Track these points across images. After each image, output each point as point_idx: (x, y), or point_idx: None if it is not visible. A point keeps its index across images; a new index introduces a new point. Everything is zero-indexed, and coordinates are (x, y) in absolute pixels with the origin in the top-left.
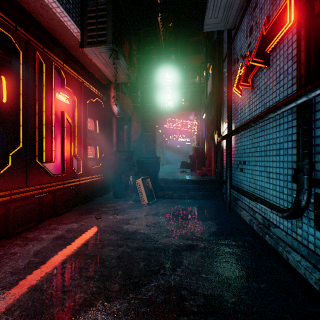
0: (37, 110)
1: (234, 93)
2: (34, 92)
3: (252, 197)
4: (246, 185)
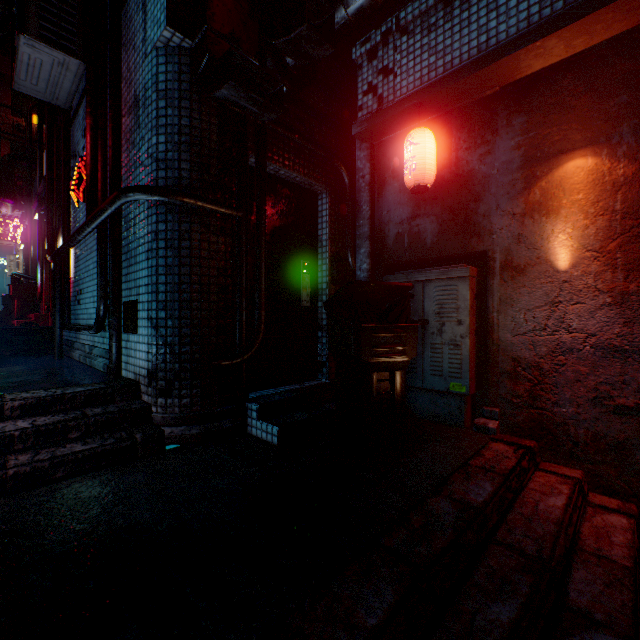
0: None
1: (73, 198)
2: None
3: (80, 326)
4: (82, 320)
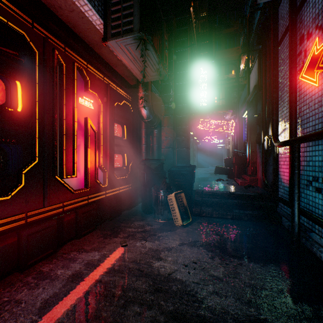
0: (56, 118)
1: (301, 82)
2: (53, 98)
3: None
4: None
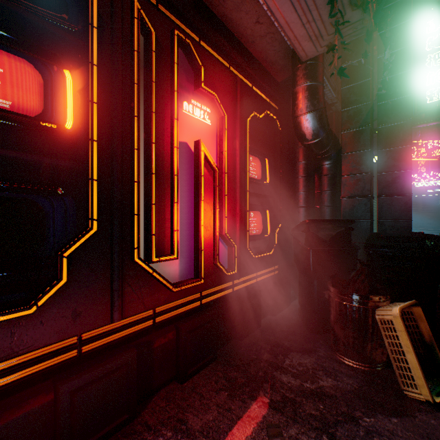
0: (135, 141)
1: None
2: (131, 99)
3: None
4: None
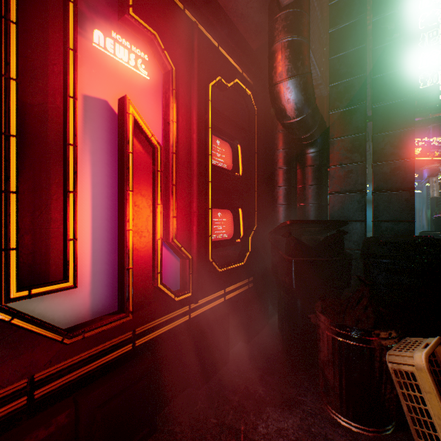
0: None
1: None
2: None
3: None
4: None
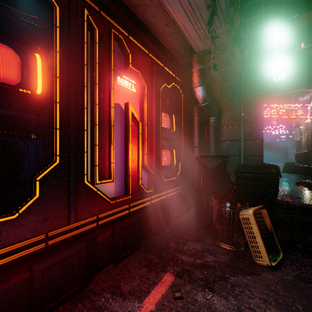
0: (85, 103)
1: None
2: (82, 75)
3: None
4: None
